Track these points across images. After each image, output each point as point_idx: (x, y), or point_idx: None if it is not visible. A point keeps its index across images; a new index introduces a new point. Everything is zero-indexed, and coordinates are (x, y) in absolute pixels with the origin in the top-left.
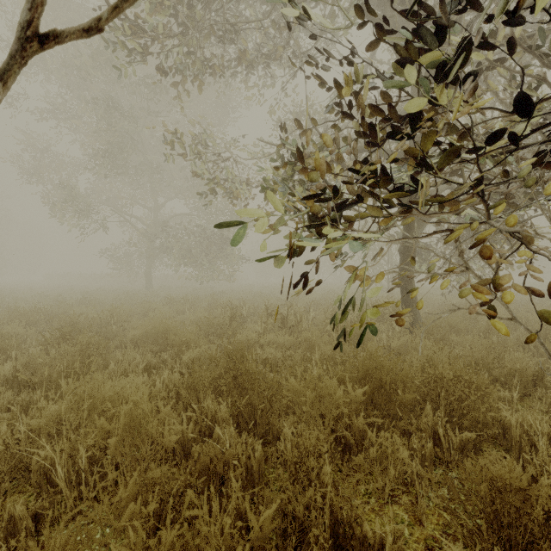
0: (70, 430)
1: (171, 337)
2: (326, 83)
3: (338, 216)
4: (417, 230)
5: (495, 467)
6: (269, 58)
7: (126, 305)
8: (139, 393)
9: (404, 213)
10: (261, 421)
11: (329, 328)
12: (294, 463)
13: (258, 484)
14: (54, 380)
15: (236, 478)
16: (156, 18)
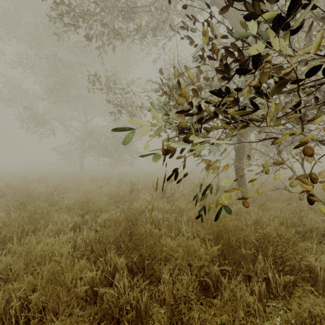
0: (3, 287)
1: (91, 205)
2: (192, 39)
3: (200, 128)
4: (246, 136)
5: (315, 309)
6: (154, 29)
7: (67, 181)
8: (63, 249)
9: (244, 126)
10: (148, 267)
11: (192, 198)
12: (170, 305)
13: (145, 319)
14: (8, 237)
15: (128, 320)
16: (82, 0)
